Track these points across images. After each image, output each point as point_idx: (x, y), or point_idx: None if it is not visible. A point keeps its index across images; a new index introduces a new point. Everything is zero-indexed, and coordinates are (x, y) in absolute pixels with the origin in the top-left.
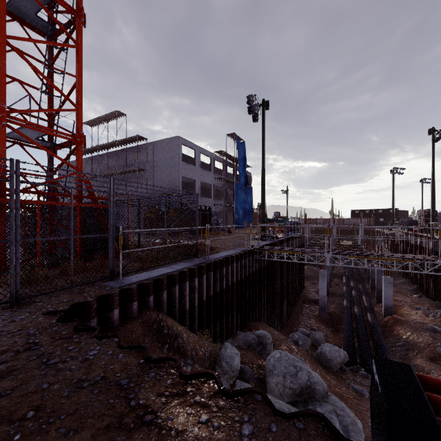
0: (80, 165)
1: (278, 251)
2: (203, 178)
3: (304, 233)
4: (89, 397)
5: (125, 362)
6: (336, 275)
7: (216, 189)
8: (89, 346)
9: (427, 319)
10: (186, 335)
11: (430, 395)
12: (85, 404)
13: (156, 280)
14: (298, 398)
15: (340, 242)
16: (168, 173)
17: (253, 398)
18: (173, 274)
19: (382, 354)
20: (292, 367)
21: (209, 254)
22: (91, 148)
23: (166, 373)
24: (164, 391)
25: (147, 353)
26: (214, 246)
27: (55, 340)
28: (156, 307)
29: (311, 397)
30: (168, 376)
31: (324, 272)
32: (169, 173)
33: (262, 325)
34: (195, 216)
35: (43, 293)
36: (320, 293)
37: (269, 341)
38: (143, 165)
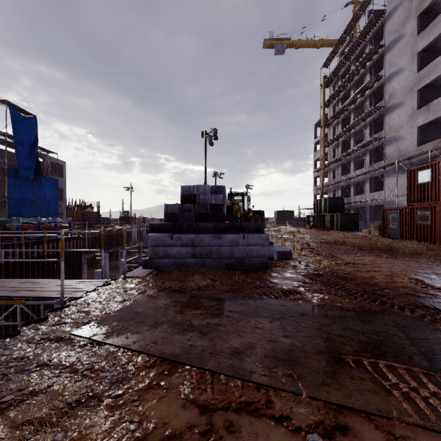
0: None
1: None
2: None
3: (133, 234)
4: None
5: None
6: None
7: None
8: None
9: None
10: None
11: None
12: None
13: None
14: None
15: None
16: None
17: None
18: None
19: None
20: None
21: None
22: None
23: None
24: None
25: None
26: None
27: None
28: None
29: None
30: None
31: None
32: None
33: None
34: None
35: None
36: None
37: None
38: None
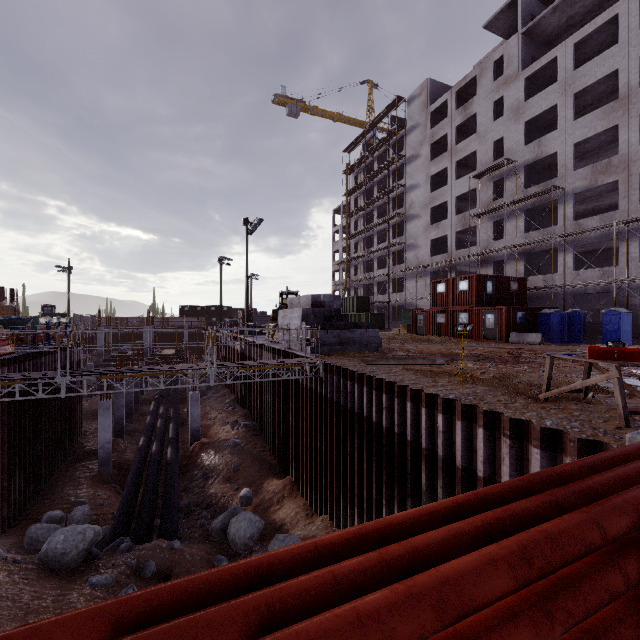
0: None
1: None
2: None
3: (98, 341)
4: None
5: None
6: (147, 402)
7: None
8: None
9: (232, 433)
10: None
11: None
12: None
13: None
14: None
15: (158, 352)
16: None
17: None
18: None
19: (168, 501)
20: None
21: None
22: None
23: None
24: None
25: None
26: None
27: None
28: None
29: None
30: None
31: (107, 403)
32: None
33: None
34: None
35: None
36: (101, 437)
37: None
38: None
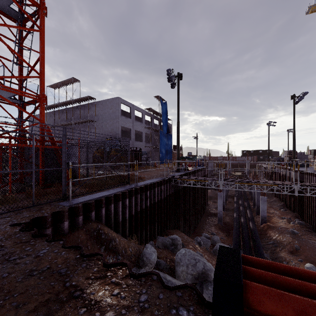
0: (42, 117)
1: (187, 180)
2: (136, 127)
3: (208, 166)
4: (36, 281)
5: (65, 257)
6: (230, 196)
7: (146, 135)
8: (41, 247)
9: (289, 225)
10: (118, 239)
11: (245, 267)
12: (33, 286)
13: (97, 200)
14: (196, 281)
15: (233, 173)
16: (111, 124)
17: (151, 278)
18: (110, 196)
19: (258, 250)
20: (193, 260)
21: (137, 182)
22: (53, 105)
23: (94, 263)
24: (91, 276)
25: (82, 251)
26: (142, 176)
27: (17, 244)
28: (96, 220)
29: (205, 280)
30: (95, 266)
31: (220, 194)
32: (111, 123)
33: (176, 232)
34: (127, 154)
35: (11, 211)
36: (218, 208)
37: (179, 242)
38: (93, 117)
